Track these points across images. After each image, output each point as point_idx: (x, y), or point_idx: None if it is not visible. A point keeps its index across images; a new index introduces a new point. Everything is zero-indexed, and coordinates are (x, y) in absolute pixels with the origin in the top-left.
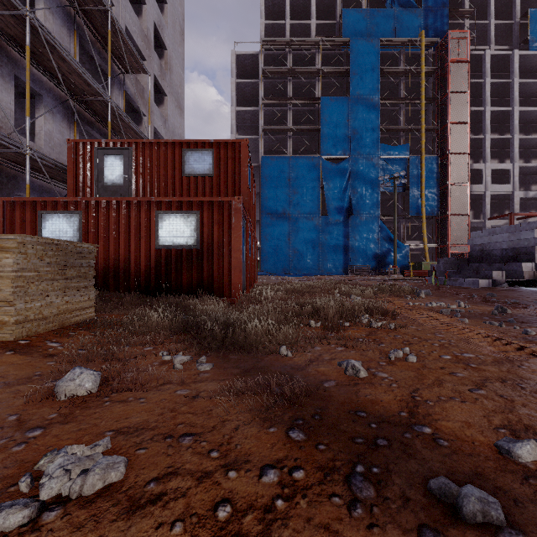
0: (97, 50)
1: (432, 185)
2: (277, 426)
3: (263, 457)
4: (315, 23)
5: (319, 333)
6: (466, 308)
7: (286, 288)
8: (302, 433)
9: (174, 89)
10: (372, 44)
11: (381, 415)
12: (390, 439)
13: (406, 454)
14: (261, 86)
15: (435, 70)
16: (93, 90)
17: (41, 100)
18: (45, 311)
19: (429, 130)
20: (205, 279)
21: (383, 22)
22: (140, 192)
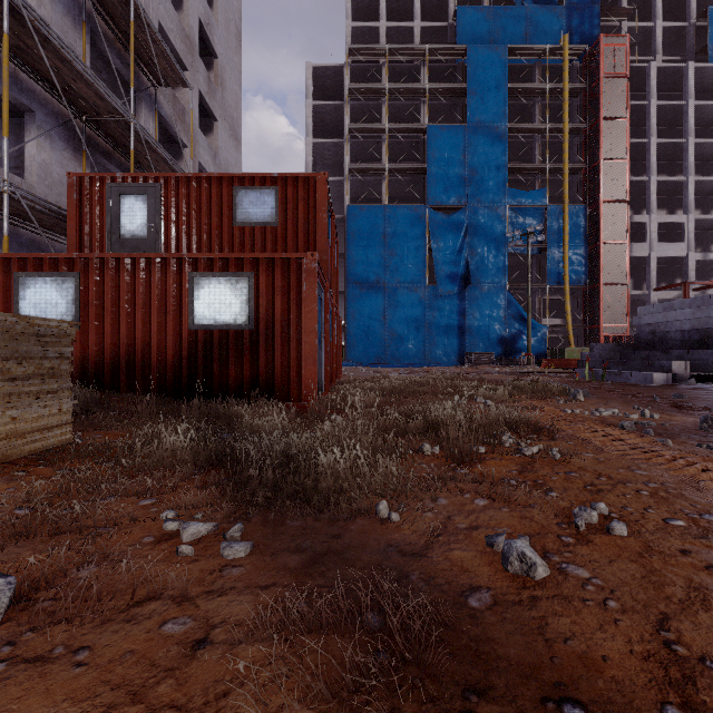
0: (117, 52)
1: (578, 244)
2: None
3: None
4: (419, 25)
5: (441, 470)
6: (655, 418)
7: (382, 386)
8: None
9: (228, 112)
10: (496, 54)
11: None
12: None
13: None
14: (346, 109)
15: (581, 88)
16: (108, 105)
17: (33, 118)
18: None
19: (573, 170)
20: (262, 375)
21: (512, 24)
22: (172, 248)
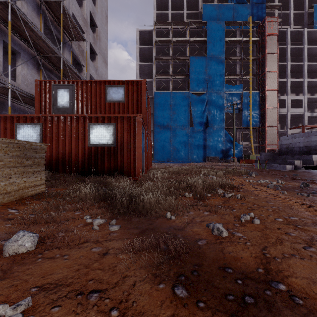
0: (55, 26)
1: (256, 109)
2: (165, 282)
3: (154, 316)
4: (186, 12)
5: (191, 202)
6: (283, 183)
7: (169, 170)
8: (185, 289)
9: (102, 51)
10: (220, 25)
11: (243, 271)
12: (255, 296)
13: (271, 313)
14: (154, 49)
15: (257, 40)
16: (51, 50)
17: (19, 56)
18: (8, 188)
19: (254, 76)
20: (119, 165)
21: (227, 11)
22: (79, 112)
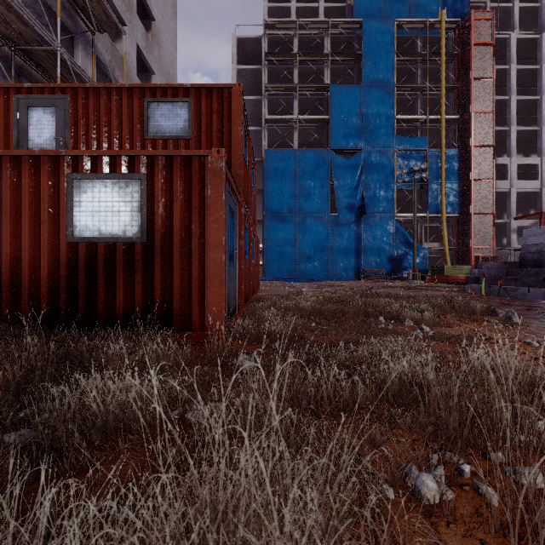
0: None
1: (453, 182)
2: None
3: None
4: (323, 5)
5: None
6: None
7: (298, 305)
8: None
9: (165, 67)
10: (386, 26)
11: None
12: None
13: None
14: (264, 71)
15: (455, 54)
16: (33, 31)
17: None
18: None
19: (449, 121)
20: (157, 298)
21: (398, 3)
22: None
